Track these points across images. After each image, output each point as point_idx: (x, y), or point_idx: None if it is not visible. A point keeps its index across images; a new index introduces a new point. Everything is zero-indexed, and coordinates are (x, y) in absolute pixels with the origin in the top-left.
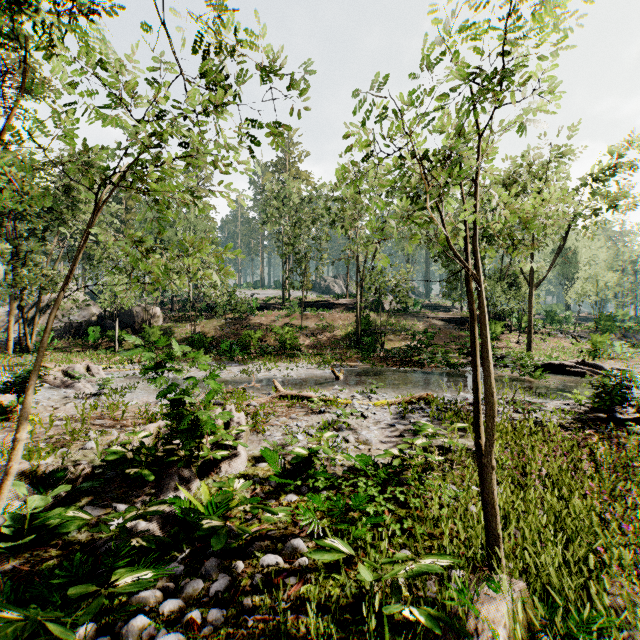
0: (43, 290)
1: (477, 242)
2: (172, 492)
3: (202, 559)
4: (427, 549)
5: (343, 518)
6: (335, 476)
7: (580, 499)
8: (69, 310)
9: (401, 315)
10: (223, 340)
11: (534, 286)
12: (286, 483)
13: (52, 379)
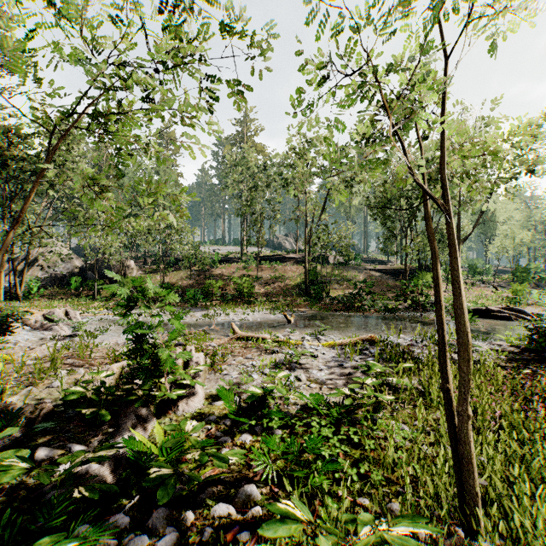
0: (31, 245)
1: (445, 170)
2: (128, 432)
3: (151, 507)
4: (386, 497)
5: (298, 462)
6: (289, 415)
7: (541, 443)
8: (55, 263)
9: (344, 267)
10: (188, 289)
11: (461, 241)
12: (241, 422)
13: (33, 322)
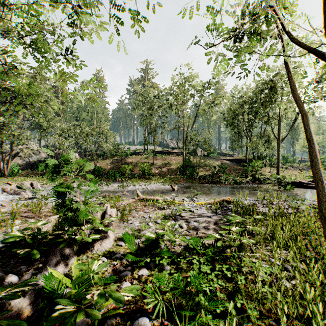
0: (13, 143)
1: None
2: (52, 267)
3: None
4: None
5: (184, 296)
6: (175, 254)
7: None
8: (29, 155)
9: (206, 158)
10: (111, 170)
11: (281, 140)
12: (139, 259)
13: (9, 190)
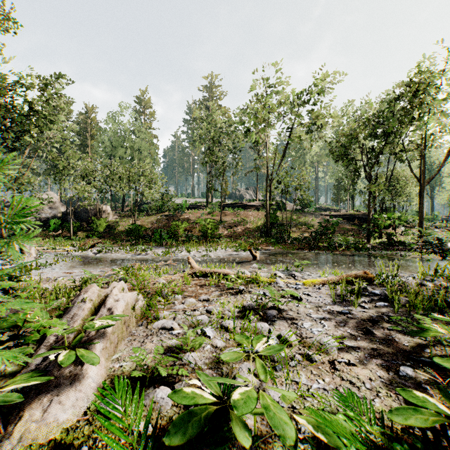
0: (14, 190)
1: None
2: None
3: None
4: None
5: None
6: None
7: None
8: (42, 209)
9: (301, 213)
10: (156, 230)
11: (425, 181)
12: None
13: None
